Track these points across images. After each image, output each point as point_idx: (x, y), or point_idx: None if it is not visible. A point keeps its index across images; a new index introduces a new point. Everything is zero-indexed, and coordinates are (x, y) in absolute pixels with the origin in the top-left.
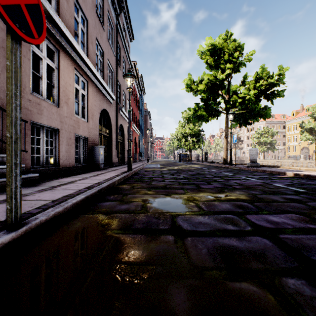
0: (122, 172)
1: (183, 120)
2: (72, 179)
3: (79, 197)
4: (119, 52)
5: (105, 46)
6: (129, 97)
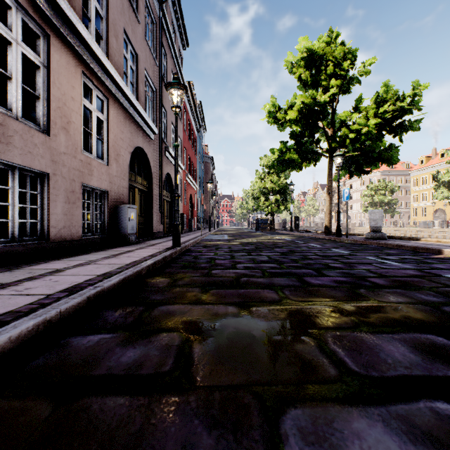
0: (164, 248)
1: (263, 169)
2: (63, 265)
3: (13, 327)
4: (165, 62)
5: (140, 47)
6: (176, 122)
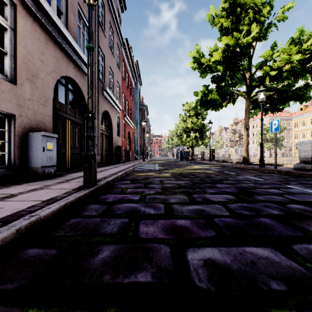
0: (71, 188)
1: (185, 113)
2: None
3: None
4: (103, 13)
5: None
6: (89, 16)
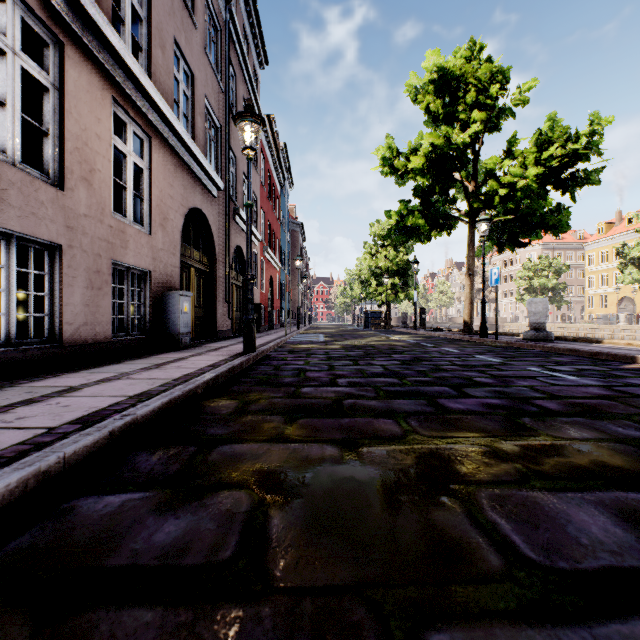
0: (231, 354)
1: (374, 240)
2: (80, 380)
3: None
4: (234, 87)
5: (198, 64)
6: (249, 171)
